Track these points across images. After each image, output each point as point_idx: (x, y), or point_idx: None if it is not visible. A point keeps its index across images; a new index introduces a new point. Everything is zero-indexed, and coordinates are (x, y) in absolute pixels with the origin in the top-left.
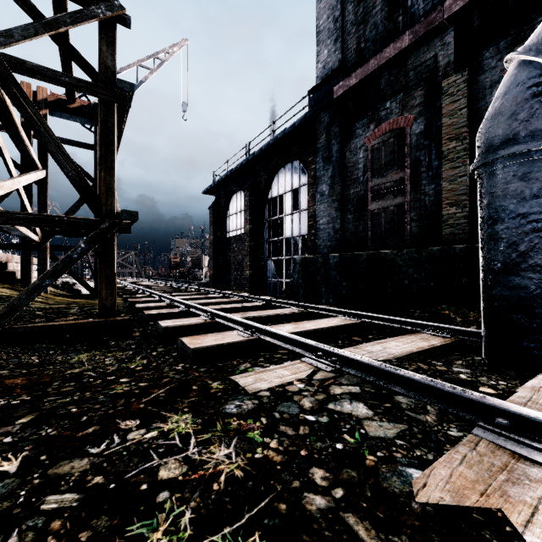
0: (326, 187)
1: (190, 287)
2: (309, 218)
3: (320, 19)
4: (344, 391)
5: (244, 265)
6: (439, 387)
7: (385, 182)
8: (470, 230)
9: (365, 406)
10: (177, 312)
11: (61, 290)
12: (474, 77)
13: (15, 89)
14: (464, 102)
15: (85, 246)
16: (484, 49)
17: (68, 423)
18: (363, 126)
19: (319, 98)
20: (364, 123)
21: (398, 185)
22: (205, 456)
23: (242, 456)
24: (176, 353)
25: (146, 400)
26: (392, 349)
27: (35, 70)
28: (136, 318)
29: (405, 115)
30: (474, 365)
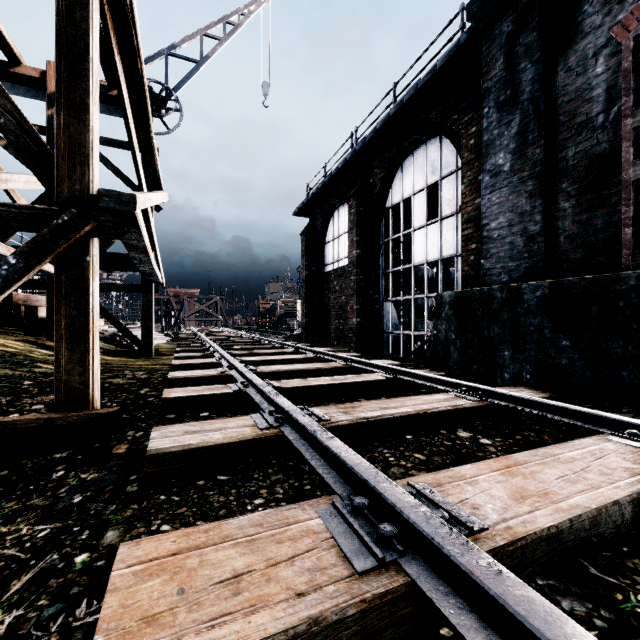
0: (505, 157)
1: (274, 341)
2: (464, 224)
3: None
4: None
5: (348, 310)
6: None
7: None
8: None
9: None
10: (222, 395)
11: (110, 344)
12: None
13: None
14: None
15: (16, 261)
16: None
17: None
18: (606, 4)
19: None
20: None
21: None
22: None
23: None
24: None
25: None
26: None
27: None
28: (158, 399)
29: None
30: None
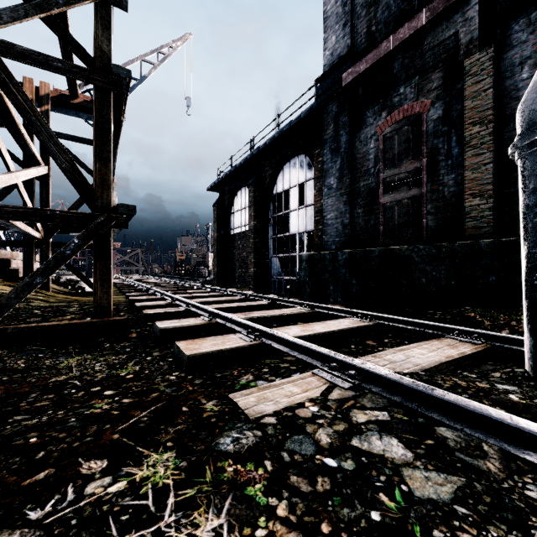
0: (334, 180)
1: (194, 285)
2: (316, 213)
3: (328, 4)
4: (369, 419)
5: (248, 262)
6: (497, 418)
7: (399, 173)
8: (496, 223)
9: (400, 444)
10: (177, 312)
11: (65, 288)
12: (501, 54)
13: (4, 74)
14: (489, 82)
15: (78, 241)
16: (513, 22)
17: (18, 462)
18: (374, 114)
19: (327, 87)
20: (375, 111)
21: (413, 176)
22: (184, 532)
23: (237, 532)
24: (172, 358)
25: (123, 428)
26: (417, 358)
27: (25, 55)
28: (135, 317)
29: (421, 100)
30: (517, 379)
